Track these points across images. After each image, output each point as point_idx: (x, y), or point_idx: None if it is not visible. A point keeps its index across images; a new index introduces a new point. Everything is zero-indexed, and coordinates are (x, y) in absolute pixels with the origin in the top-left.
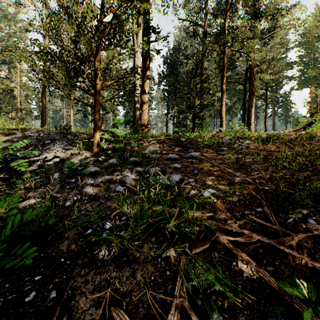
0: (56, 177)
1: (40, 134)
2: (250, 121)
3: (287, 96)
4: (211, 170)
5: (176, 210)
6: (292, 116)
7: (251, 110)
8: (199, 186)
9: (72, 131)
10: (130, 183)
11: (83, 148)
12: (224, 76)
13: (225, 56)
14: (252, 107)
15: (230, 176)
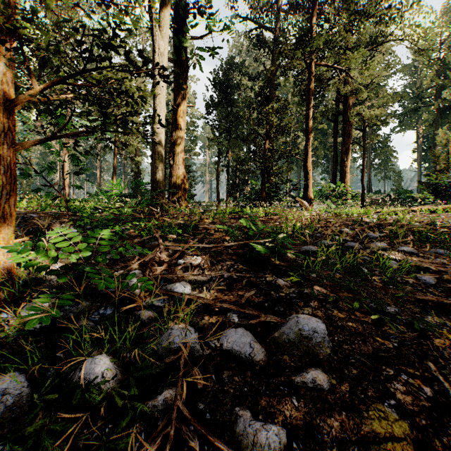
0: None
1: None
2: (344, 178)
3: (388, 140)
4: None
5: None
6: (392, 169)
7: (346, 161)
8: None
9: None
10: None
11: None
12: (311, 106)
13: (313, 73)
14: (347, 156)
15: None
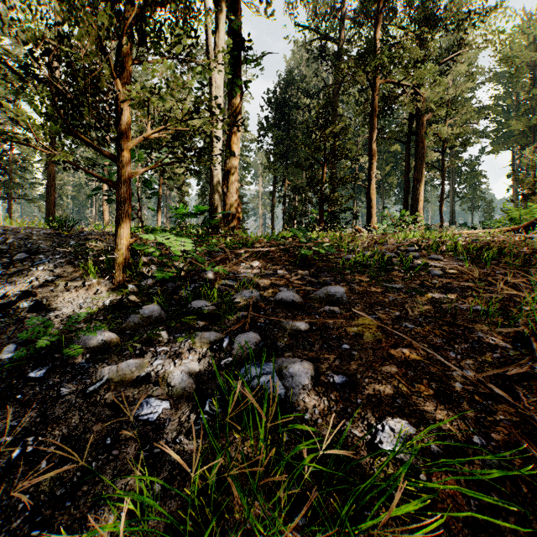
0: (6, 359)
1: (7, 240)
2: (417, 207)
3: (475, 164)
4: (383, 342)
5: (310, 532)
6: (482, 198)
7: (418, 188)
8: (362, 402)
9: (83, 231)
10: (181, 389)
11: (93, 273)
12: (375, 127)
13: (377, 92)
14: (420, 182)
15: (435, 363)
